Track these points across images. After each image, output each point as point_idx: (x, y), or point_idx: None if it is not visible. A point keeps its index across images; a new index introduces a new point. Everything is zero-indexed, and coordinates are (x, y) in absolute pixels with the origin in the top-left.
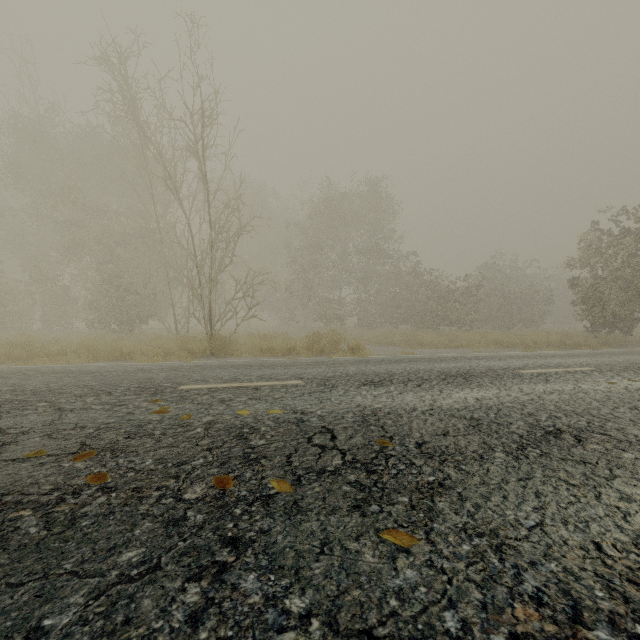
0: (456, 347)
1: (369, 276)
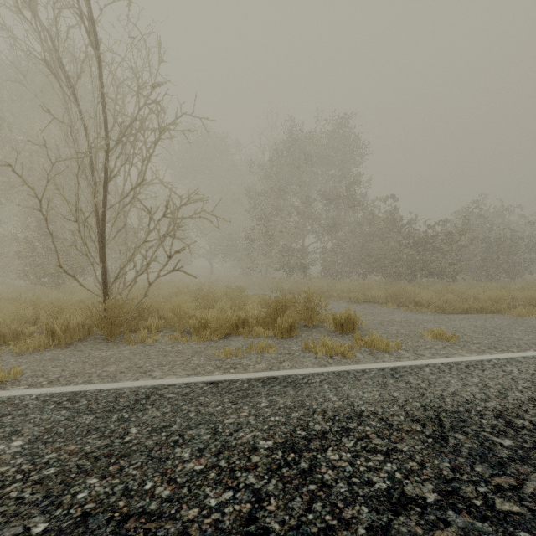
0: (474, 310)
1: (335, 223)
